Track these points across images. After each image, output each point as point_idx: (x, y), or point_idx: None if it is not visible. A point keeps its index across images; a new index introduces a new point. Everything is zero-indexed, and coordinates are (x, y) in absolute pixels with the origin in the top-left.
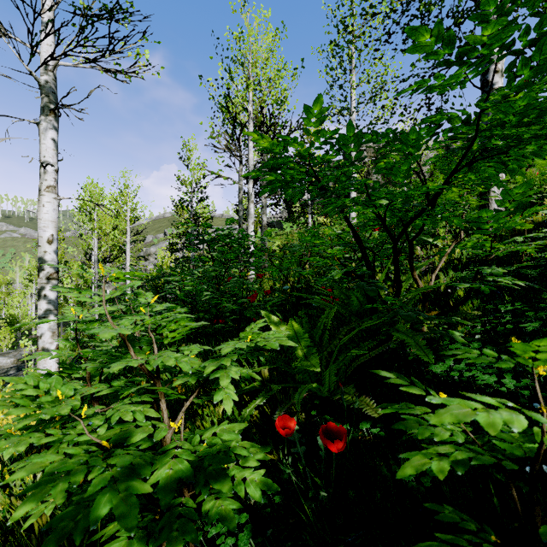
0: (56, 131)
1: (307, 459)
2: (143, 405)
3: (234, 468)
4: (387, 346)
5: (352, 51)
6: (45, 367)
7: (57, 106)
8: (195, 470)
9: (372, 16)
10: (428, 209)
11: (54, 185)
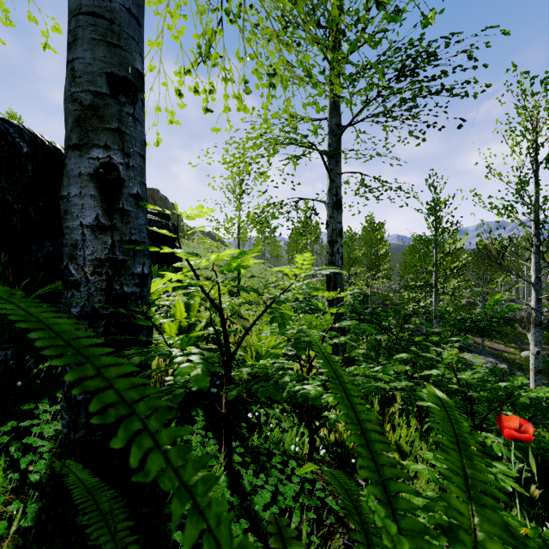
0: None
1: None
2: None
3: None
4: None
5: None
6: None
7: None
8: None
9: None
10: None
11: None
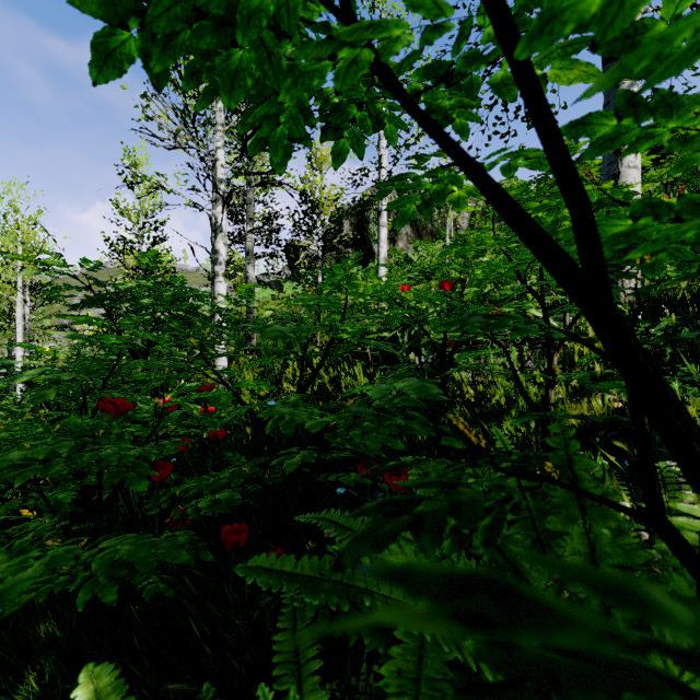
0: None
1: None
2: None
3: None
4: None
5: None
6: None
7: None
8: None
9: None
10: None
11: None
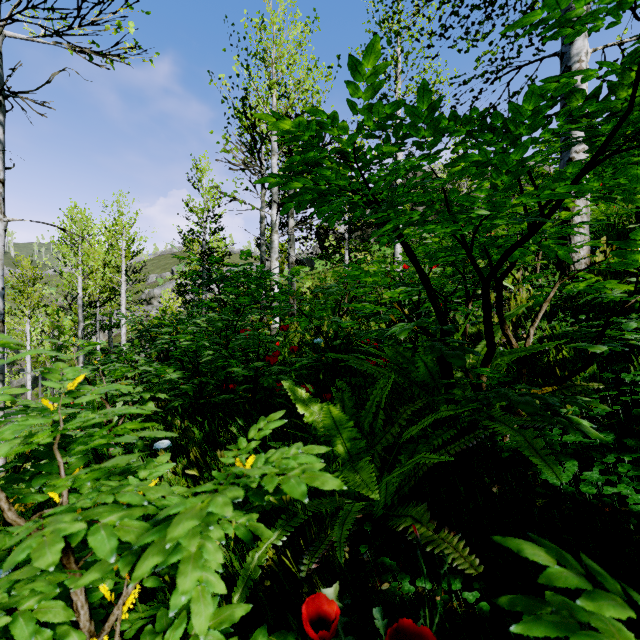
0: (2, 126)
1: None
2: (40, 595)
3: None
4: (474, 439)
5: (398, 54)
6: None
7: (1, 91)
8: None
9: (426, 1)
10: None
11: None
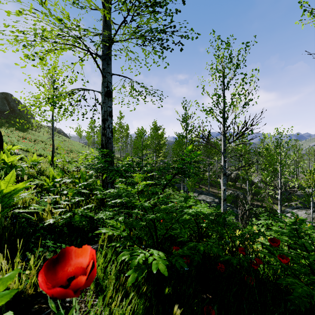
0: None
1: None
2: None
3: None
4: None
5: None
6: None
7: None
8: None
9: None
10: None
11: None
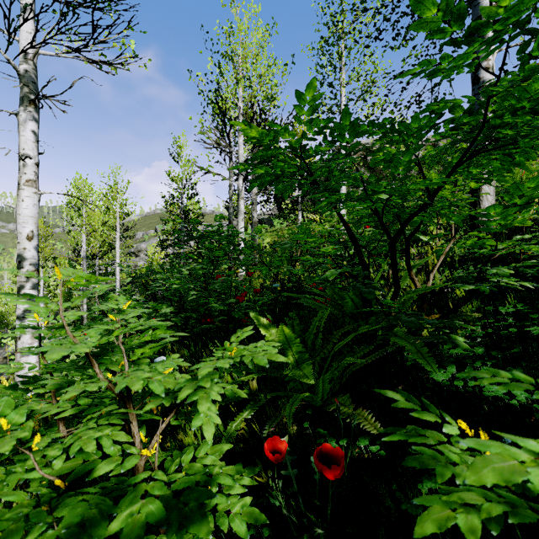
0: (37, 122)
1: (299, 482)
2: (111, 428)
3: (217, 497)
4: (384, 352)
5: (342, 49)
6: (25, 370)
7: (37, 96)
8: (168, 510)
9: (362, 12)
10: (428, 205)
11: (34, 178)
